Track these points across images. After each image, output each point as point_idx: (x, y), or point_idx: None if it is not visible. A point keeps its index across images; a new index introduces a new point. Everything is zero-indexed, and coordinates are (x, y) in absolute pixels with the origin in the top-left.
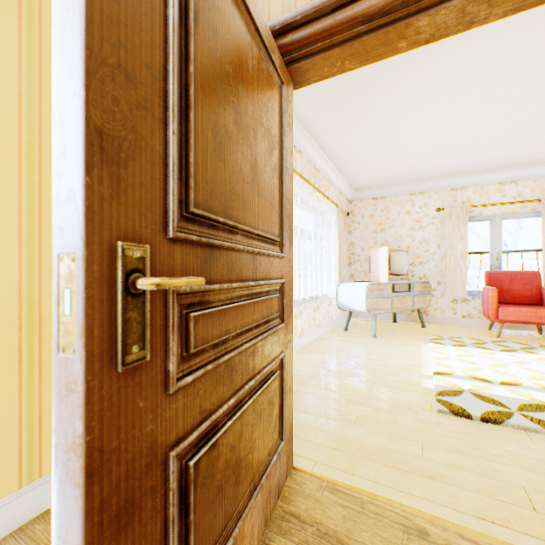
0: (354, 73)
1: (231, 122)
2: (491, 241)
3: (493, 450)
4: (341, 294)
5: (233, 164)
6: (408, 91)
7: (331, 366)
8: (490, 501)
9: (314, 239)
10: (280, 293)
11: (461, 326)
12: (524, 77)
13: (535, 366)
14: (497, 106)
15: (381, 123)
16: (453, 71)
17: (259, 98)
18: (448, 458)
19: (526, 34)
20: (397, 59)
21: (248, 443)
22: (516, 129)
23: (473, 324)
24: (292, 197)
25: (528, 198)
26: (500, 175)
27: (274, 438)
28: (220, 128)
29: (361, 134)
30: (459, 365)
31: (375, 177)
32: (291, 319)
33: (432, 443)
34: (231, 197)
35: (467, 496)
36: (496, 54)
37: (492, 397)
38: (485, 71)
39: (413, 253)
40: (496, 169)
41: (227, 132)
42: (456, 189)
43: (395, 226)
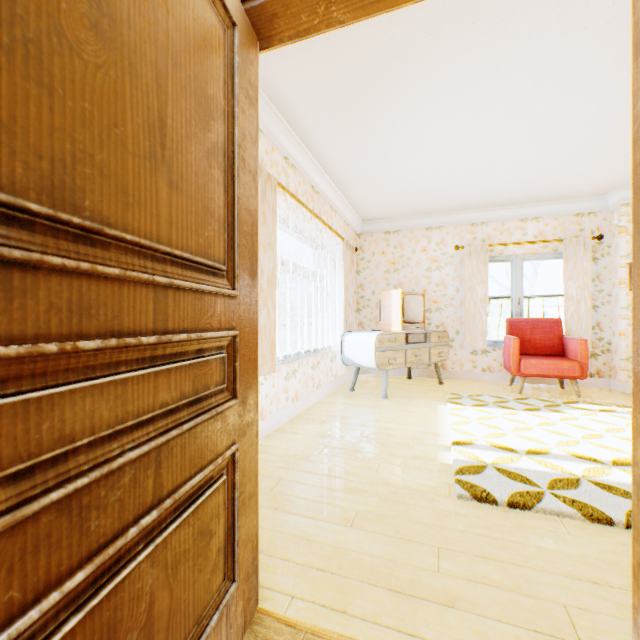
0: (357, 63)
1: (77, 18)
2: (513, 285)
3: (524, 549)
4: (347, 346)
5: (87, 106)
6: (423, 96)
7: (330, 440)
8: (526, 635)
9: (314, 279)
10: (230, 352)
11: (482, 381)
12: (552, 91)
13: (561, 428)
14: (521, 126)
15: (392, 136)
16: (475, 73)
17: (172, 17)
18: (471, 569)
19: (556, 33)
20: (409, 48)
21: (138, 632)
22: (540, 157)
23: (494, 378)
24: (256, 207)
25: (549, 238)
26: (521, 211)
27: (213, 587)
28: (31, 11)
29: (369, 149)
30: (481, 431)
31: (387, 206)
32: (255, 390)
33: (451, 546)
34: (77, 168)
35: (496, 632)
36: (523, 57)
37: (519, 472)
38: (510, 79)
39: (430, 297)
40: (517, 204)
41: (63, 33)
42: (475, 225)
43: (410, 265)
